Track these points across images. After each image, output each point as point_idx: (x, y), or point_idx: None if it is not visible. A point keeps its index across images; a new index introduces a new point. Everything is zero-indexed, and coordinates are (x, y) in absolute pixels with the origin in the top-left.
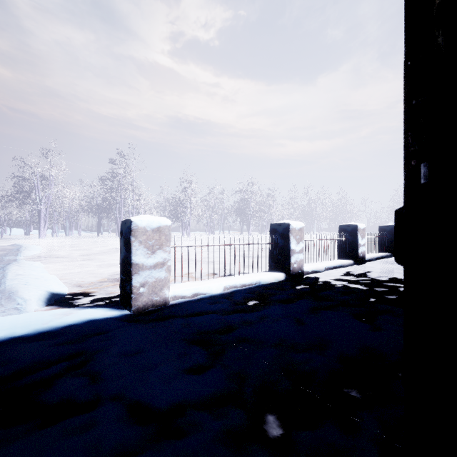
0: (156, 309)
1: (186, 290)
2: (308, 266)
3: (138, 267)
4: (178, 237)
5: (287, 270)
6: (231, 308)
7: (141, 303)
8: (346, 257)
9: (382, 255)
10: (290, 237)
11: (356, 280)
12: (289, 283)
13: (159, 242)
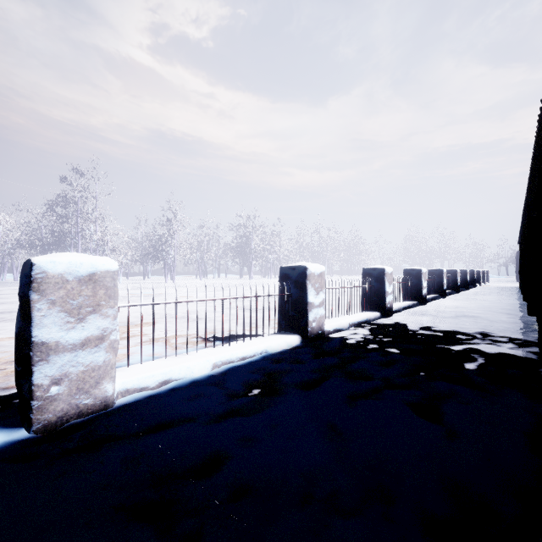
0: (84, 422)
1: (148, 377)
2: (330, 323)
3: (46, 348)
4: (159, 282)
5: (303, 332)
6: (222, 407)
7: (54, 415)
8: (371, 308)
9: (409, 305)
10: (307, 285)
11: (391, 342)
12: (307, 351)
13: (93, 300)
